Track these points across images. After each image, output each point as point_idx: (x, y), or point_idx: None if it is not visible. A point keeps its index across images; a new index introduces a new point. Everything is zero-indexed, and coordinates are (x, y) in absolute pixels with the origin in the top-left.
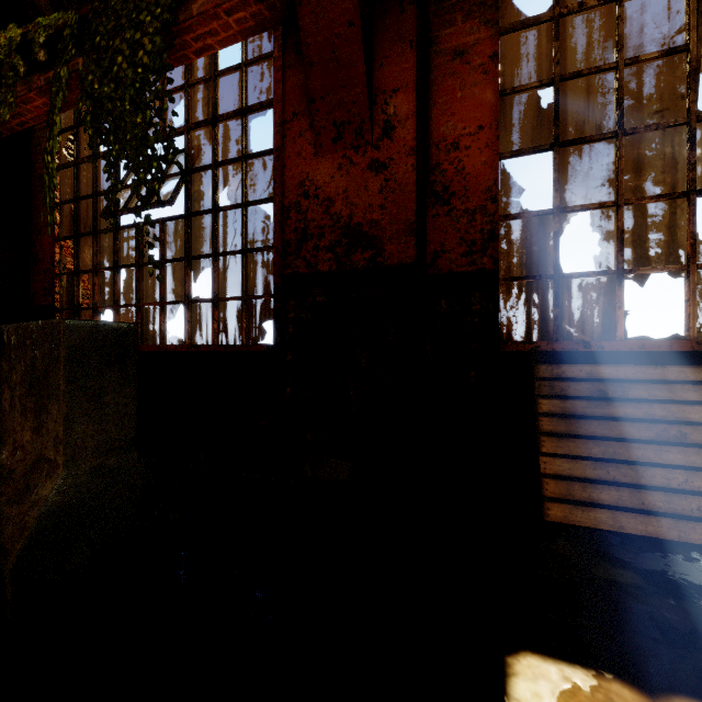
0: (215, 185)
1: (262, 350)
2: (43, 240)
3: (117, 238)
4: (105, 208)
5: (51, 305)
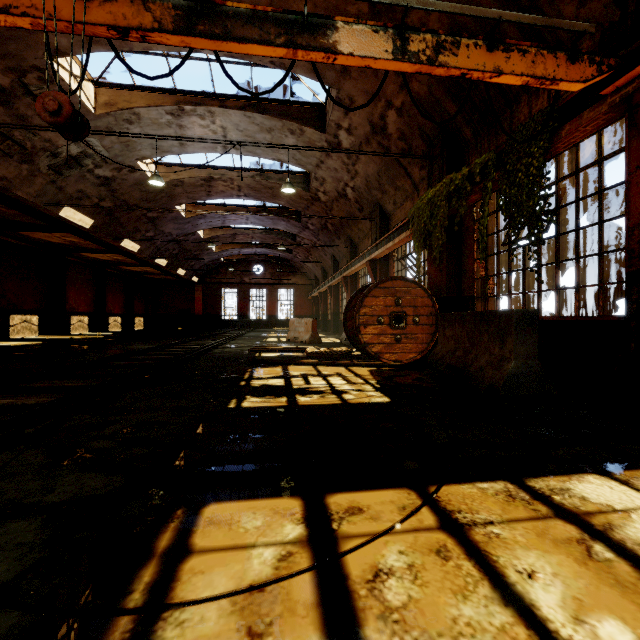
0: (576, 214)
1: (614, 319)
2: (468, 261)
3: (510, 255)
4: (504, 241)
5: (472, 295)
